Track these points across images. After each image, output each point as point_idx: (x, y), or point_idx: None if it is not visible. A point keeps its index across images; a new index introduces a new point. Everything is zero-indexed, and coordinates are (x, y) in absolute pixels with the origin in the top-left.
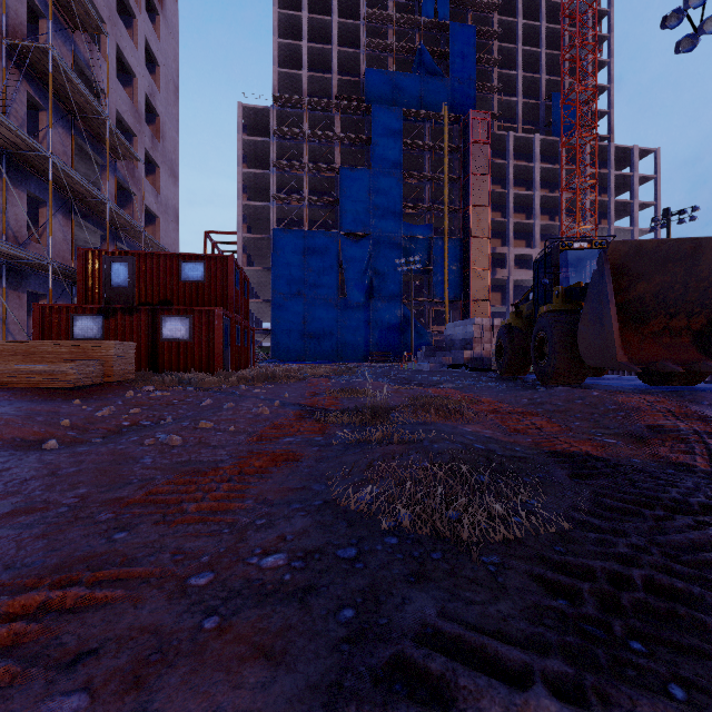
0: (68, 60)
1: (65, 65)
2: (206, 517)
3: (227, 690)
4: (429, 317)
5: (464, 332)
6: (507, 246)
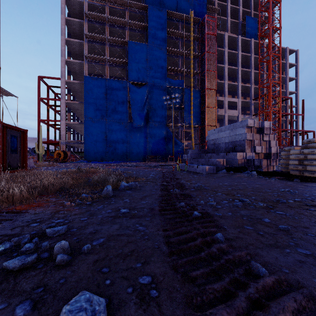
0: None
1: None
2: None
3: None
4: (182, 135)
5: (232, 135)
6: (224, 96)
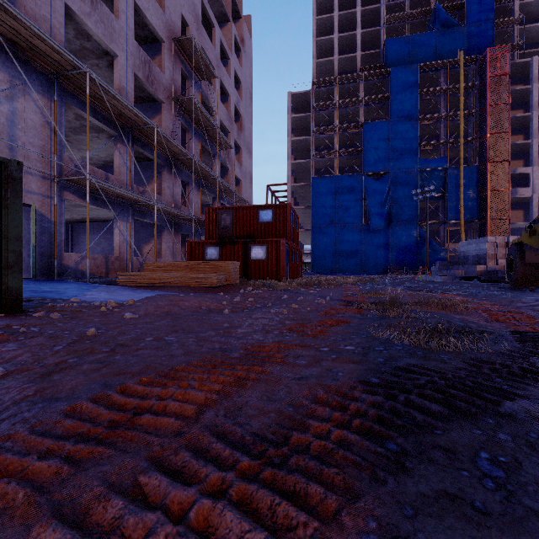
0: (198, 99)
1: (199, 104)
2: (316, 336)
3: (345, 365)
4: (444, 236)
5: (477, 249)
6: (531, 165)
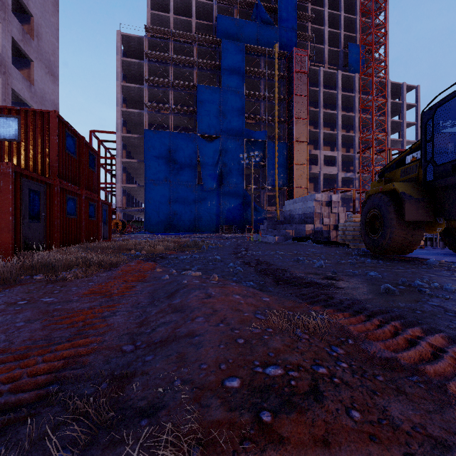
0: None
1: None
2: None
3: None
4: (264, 200)
5: (304, 207)
6: (319, 149)
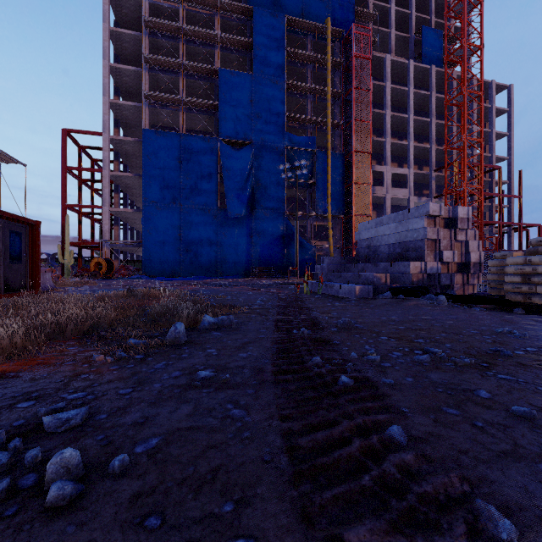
0: None
1: None
2: None
3: None
4: (312, 232)
5: (401, 230)
6: (385, 165)
